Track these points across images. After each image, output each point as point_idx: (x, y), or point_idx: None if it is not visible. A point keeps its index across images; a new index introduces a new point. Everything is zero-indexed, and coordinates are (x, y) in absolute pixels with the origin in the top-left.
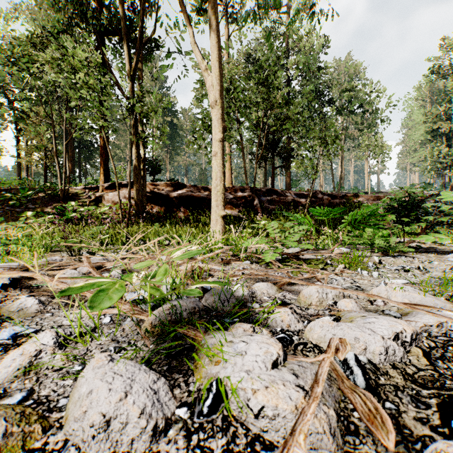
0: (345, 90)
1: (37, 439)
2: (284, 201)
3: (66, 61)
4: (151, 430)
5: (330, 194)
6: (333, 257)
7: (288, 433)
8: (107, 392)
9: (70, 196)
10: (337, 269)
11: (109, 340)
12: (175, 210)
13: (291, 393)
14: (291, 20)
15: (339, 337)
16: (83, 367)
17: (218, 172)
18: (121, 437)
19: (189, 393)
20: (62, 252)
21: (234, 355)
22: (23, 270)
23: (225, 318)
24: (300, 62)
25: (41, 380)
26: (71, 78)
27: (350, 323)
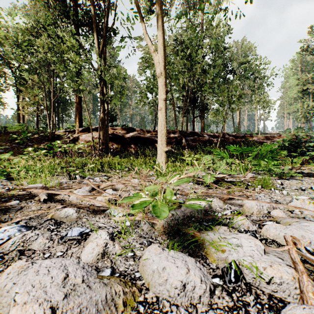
0: (242, 63)
1: (139, 296)
2: (202, 140)
3: (58, 45)
4: (209, 291)
5: (234, 135)
6: (247, 180)
7: (291, 293)
8: (176, 268)
9: (56, 137)
10: (256, 189)
11: (138, 237)
12: (128, 146)
13: (286, 269)
14: (211, 17)
15: (289, 235)
16: (133, 253)
17: (162, 121)
18: (193, 294)
19: (212, 269)
20: (59, 176)
21: (234, 246)
22: (45, 189)
23: (202, 222)
24: (211, 44)
25: (113, 261)
26: (61, 57)
27: (292, 226)
